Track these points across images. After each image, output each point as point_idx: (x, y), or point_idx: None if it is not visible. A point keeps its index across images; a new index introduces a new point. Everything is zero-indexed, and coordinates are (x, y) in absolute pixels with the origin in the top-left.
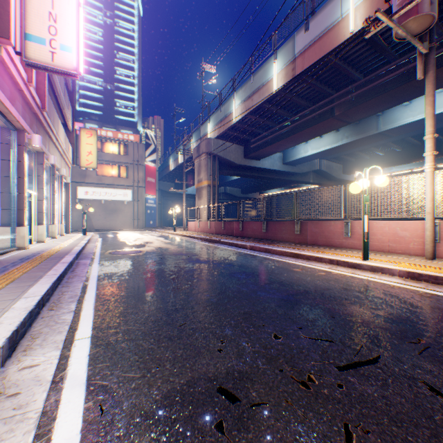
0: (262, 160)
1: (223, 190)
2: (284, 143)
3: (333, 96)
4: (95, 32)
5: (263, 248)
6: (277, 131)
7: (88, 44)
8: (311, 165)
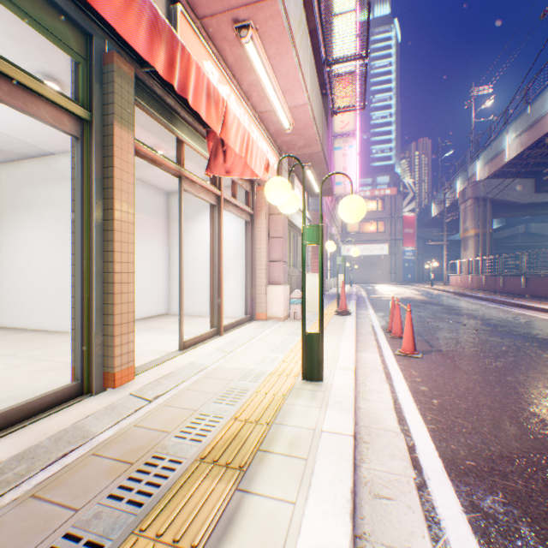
0: None
1: (522, 229)
2: None
3: None
4: None
5: (499, 300)
6: None
7: None
8: None
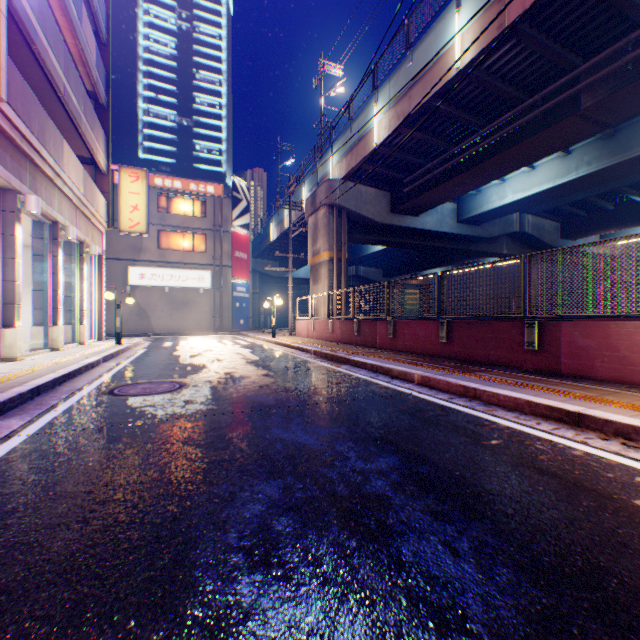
0: (422, 215)
1: (354, 272)
2: (467, 180)
3: (579, 68)
4: (165, 44)
5: (457, 385)
6: (454, 158)
7: (155, 61)
8: (505, 224)
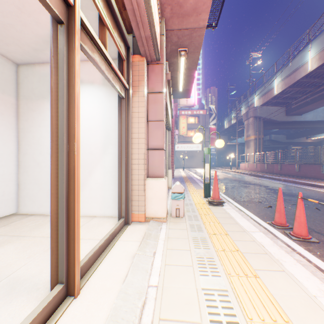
0: (303, 114)
1: (268, 138)
2: None
3: None
4: None
5: (291, 180)
6: (316, 93)
7: None
8: None
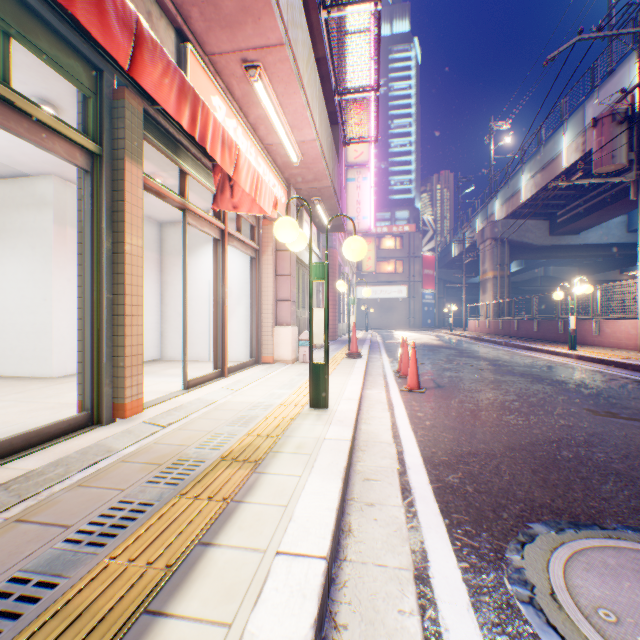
0: (583, 233)
1: (541, 273)
2: (605, 213)
3: None
4: None
5: (511, 344)
6: (591, 200)
7: None
8: None
